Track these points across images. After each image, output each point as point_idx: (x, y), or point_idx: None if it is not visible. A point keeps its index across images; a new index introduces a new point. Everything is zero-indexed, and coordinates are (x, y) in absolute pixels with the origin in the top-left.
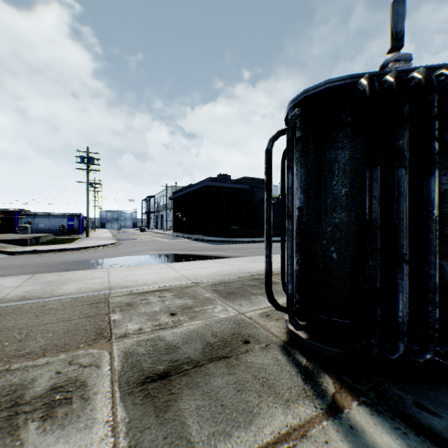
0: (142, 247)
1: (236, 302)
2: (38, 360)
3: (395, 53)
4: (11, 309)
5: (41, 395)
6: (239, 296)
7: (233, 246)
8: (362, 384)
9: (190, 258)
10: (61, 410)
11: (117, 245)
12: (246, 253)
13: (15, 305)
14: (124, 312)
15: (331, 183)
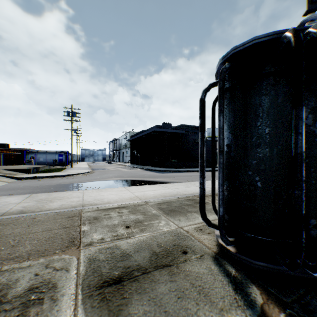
0: (108, 175)
1: (176, 217)
2: (23, 263)
3: (310, 14)
4: (11, 220)
5: (20, 294)
6: (178, 213)
7: (173, 174)
8: (286, 296)
9: (142, 183)
10: (34, 310)
11: (92, 173)
12: (182, 179)
13: (14, 217)
14: (91, 224)
15: (256, 123)
